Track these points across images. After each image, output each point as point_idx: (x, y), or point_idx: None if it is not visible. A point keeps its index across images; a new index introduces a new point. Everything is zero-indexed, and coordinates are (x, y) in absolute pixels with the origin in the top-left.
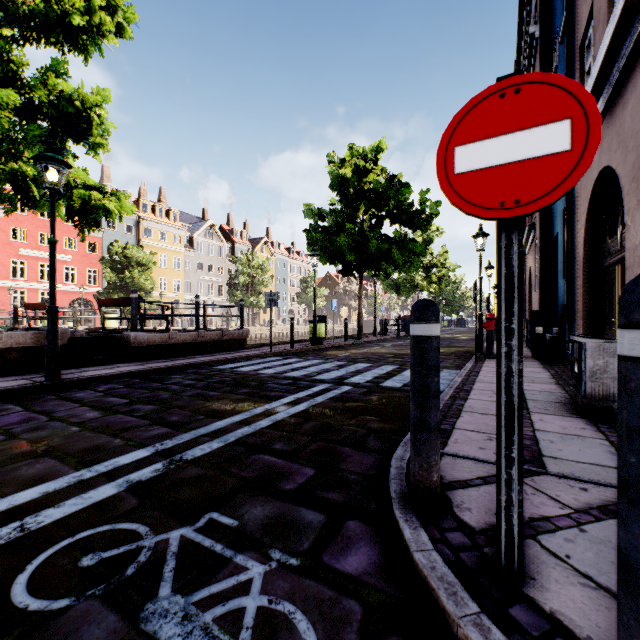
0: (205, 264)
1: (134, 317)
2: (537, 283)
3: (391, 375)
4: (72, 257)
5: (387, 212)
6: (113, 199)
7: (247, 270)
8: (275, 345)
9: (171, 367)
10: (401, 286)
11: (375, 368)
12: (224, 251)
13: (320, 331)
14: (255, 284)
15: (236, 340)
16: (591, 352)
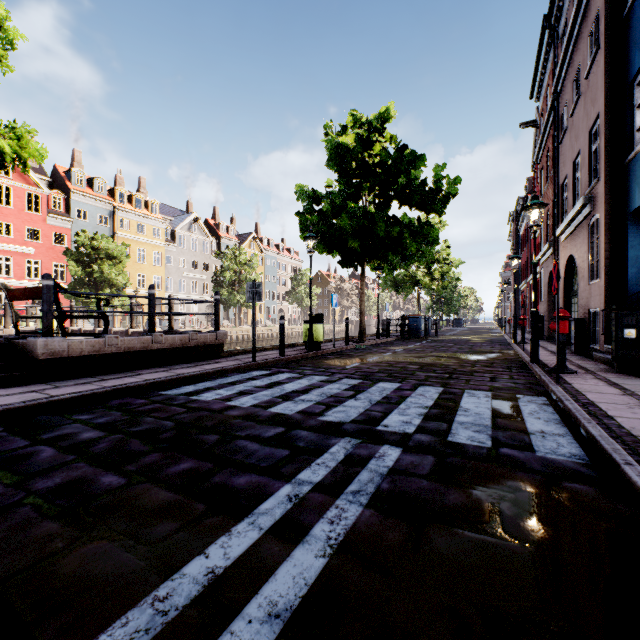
0: (188, 260)
1: (45, 315)
2: (599, 272)
3: (448, 410)
4: (35, 249)
5: (395, 192)
6: (6, 133)
7: (233, 266)
8: (261, 351)
9: (85, 396)
10: (401, 283)
11: (411, 393)
12: (209, 246)
13: (317, 333)
14: (242, 281)
15: (209, 346)
16: None
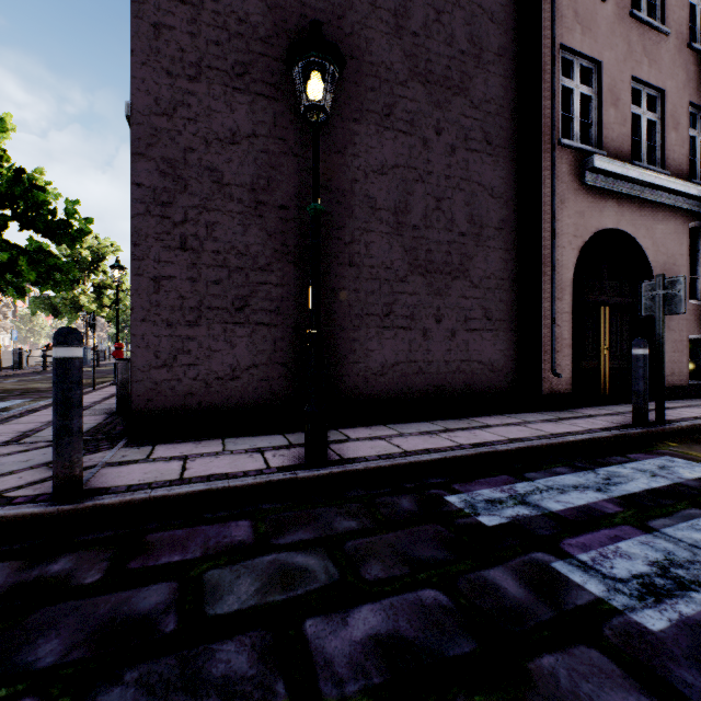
0: None
1: None
2: None
3: None
4: None
5: (16, 212)
6: None
7: None
8: None
9: None
10: (60, 307)
11: None
12: None
13: None
14: None
15: None
16: (121, 370)
